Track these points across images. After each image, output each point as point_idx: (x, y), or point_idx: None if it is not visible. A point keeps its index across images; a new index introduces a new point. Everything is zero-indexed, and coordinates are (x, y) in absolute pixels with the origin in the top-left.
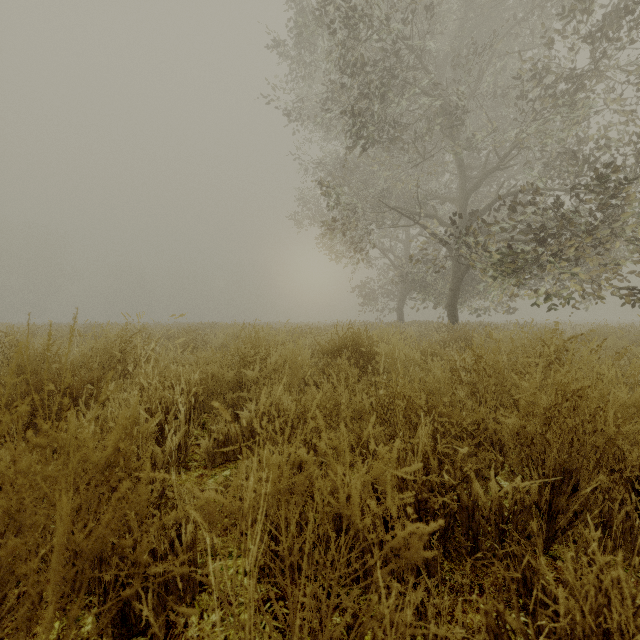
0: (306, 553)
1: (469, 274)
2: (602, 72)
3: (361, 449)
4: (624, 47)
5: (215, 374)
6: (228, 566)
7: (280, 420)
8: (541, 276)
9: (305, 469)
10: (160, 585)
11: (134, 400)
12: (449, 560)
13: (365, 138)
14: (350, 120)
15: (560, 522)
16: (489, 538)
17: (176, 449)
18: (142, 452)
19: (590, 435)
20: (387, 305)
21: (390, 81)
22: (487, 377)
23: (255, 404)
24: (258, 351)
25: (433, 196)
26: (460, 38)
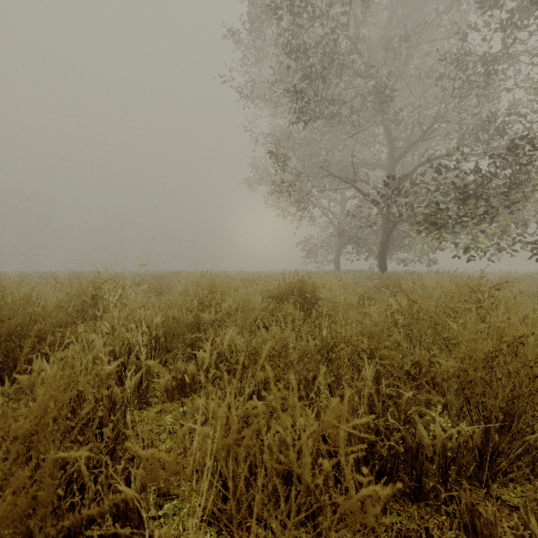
0: (254, 523)
1: (396, 230)
2: (512, 55)
3: (308, 390)
4: (532, 33)
5: (176, 317)
6: (180, 507)
7: (232, 361)
8: (458, 231)
9: (253, 423)
10: (107, 537)
11: (97, 343)
12: (394, 500)
13: (308, 113)
14: (295, 97)
15: (502, 464)
16: (433, 480)
17: (137, 387)
18: (98, 395)
19: (526, 378)
20: (326, 256)
21: (329, 64)
22: (421, 321)
23: (211, 344)
24: (214, 296)
25: (365, 163)
26: (389, 28)
